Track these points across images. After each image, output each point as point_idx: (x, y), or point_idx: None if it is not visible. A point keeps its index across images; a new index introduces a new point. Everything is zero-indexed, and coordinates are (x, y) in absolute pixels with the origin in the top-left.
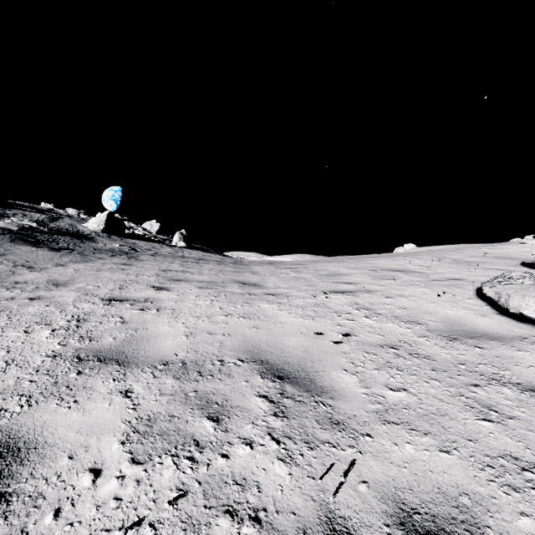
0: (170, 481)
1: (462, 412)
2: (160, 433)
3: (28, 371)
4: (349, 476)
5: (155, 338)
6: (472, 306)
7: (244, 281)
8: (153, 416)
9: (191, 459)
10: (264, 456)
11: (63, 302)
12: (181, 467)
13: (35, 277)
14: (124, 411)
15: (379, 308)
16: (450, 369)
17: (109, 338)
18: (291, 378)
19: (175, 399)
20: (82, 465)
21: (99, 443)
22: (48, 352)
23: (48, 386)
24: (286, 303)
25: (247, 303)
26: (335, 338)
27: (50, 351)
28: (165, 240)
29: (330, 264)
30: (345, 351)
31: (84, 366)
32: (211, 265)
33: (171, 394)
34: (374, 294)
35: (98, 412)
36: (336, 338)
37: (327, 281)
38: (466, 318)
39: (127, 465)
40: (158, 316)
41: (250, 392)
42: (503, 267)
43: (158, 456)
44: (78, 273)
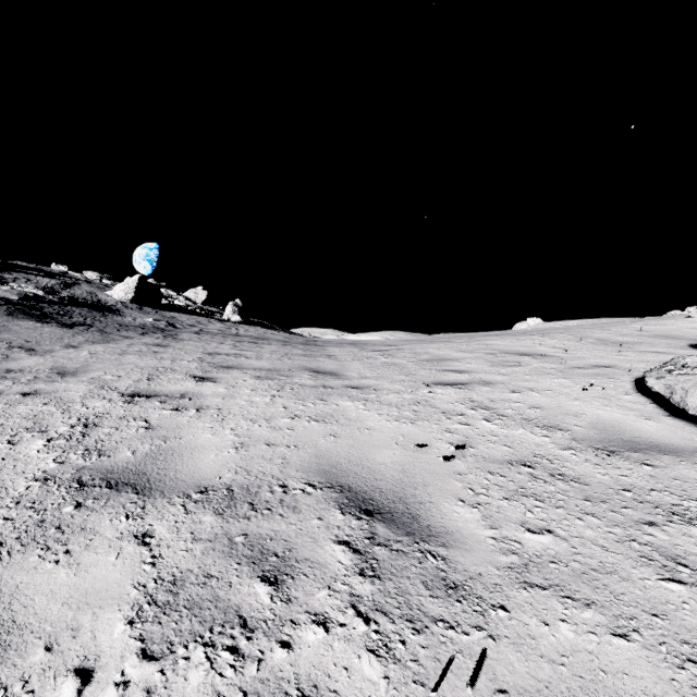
0: (200, 690)
1: (638, 568)
2: (188, 605)
3: (5, 503)
4: (478, 680)
5: (191, 452)
6: (632, 404)
7: (317, 368)
8: (180, 576)
9: (234, 650)
10: (346, 644)
11: (69, 398)
12: (218, 665)
13: (35, 364)
14: (137, 568)
15: (502, 406)
16: (610, 497)
17: (127, 452)
18: (384, 513)
19: (214, 547)
20: (64, 661)
21: (94, 623)
22: (38, 473)
23: (30, 527)
24: (374, 399)
25: (321, 400)
26: (445, 451)
27: (40, 472)
28: (214, 313)
29: (433, 345)
30: (460, 471)
31: (87, 495)
32: (274, 346)
33: (209, 539)
34: (494, 387)
35: (98, 570)
36: (446, 451)
37: (429, 368)
38: (626, 422)
39: (134, 661)
40: (197, 419)
41: (324, 536)
42: (667, 350)
43: (183, 646)
44: (95, 358)
